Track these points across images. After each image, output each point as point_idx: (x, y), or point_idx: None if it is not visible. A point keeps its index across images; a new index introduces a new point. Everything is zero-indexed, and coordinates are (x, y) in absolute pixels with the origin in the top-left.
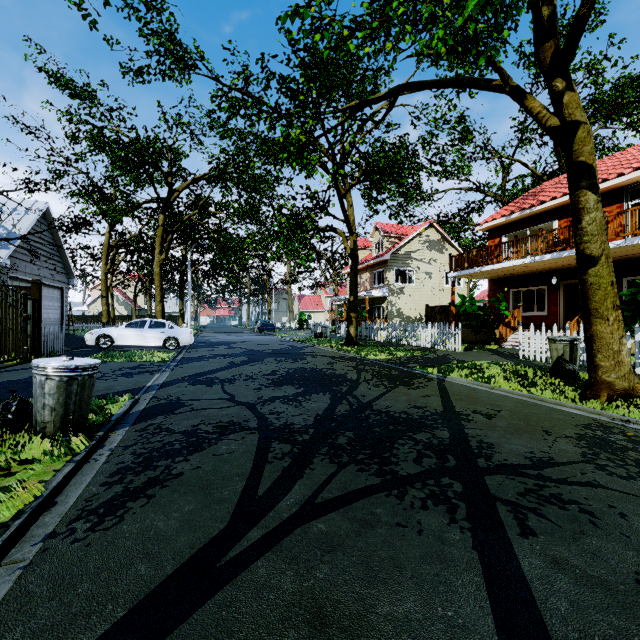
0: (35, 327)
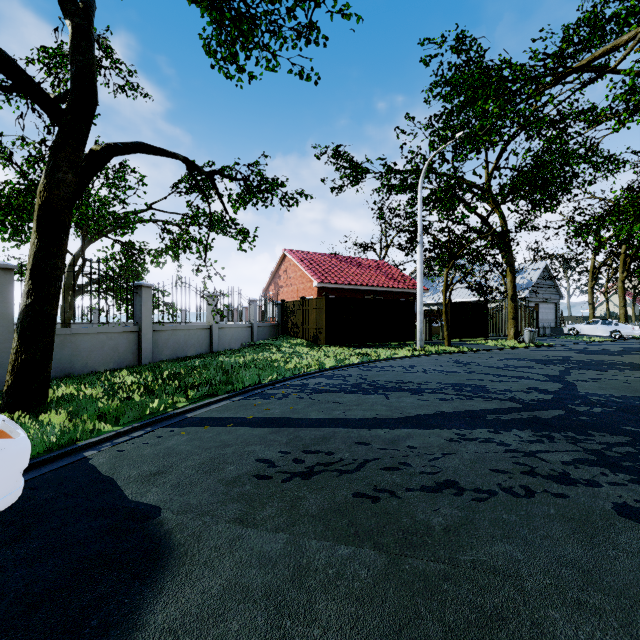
0: (536, 323)
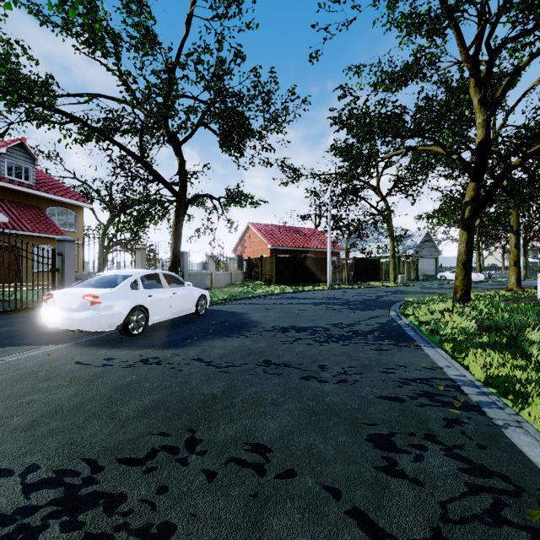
0: (417, 272)
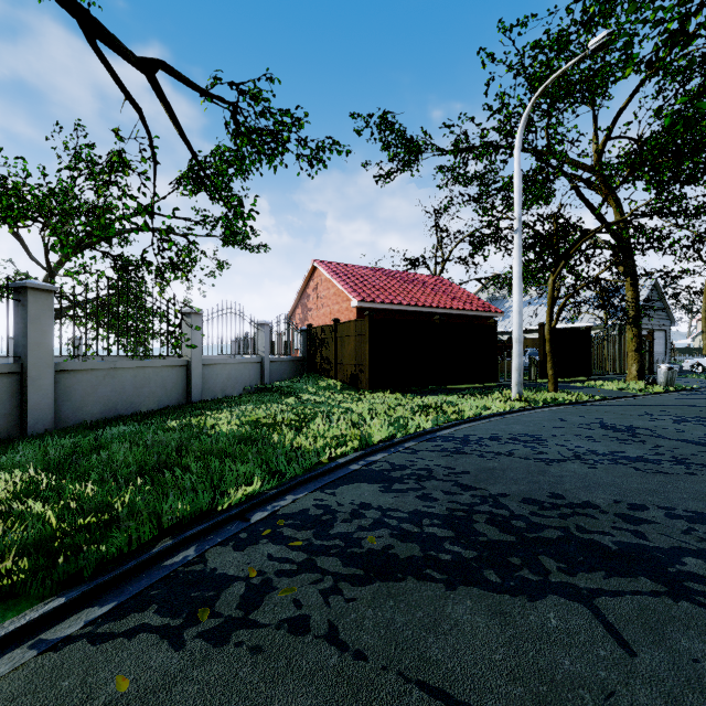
0: (650, 356)
